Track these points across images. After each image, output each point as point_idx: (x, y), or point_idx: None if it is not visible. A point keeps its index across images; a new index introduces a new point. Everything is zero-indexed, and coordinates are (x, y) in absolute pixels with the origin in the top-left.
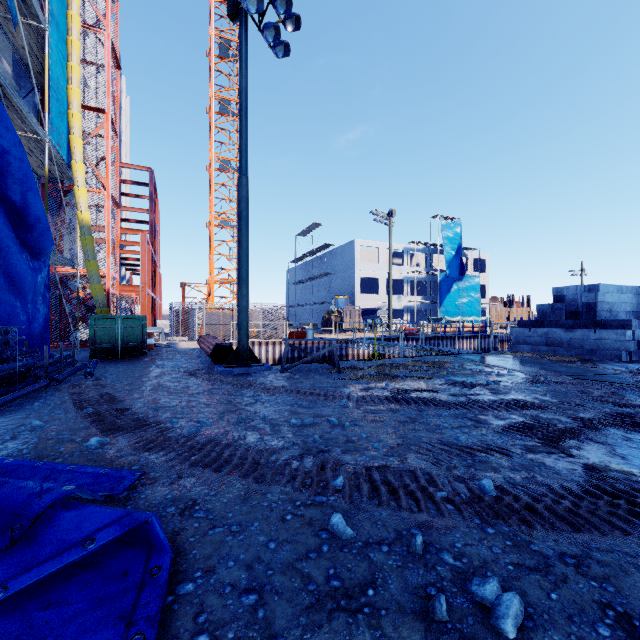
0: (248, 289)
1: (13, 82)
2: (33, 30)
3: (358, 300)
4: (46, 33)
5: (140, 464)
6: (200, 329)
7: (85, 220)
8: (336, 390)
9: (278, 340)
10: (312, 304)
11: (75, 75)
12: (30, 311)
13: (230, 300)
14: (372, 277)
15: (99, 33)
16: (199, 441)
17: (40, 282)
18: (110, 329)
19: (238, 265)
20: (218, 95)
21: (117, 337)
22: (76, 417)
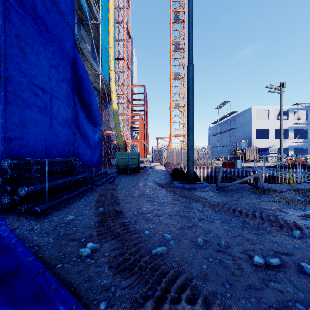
0: (193, 135)
1: (91, 54)
2: (96, 26)
3: (254, 143)
4: (100, 25)
5: (108, 298)
6: (165, 159)
7: (115, 108)
8: (274, 214)
9: (206, 166)
10: (223, 146)
11: (111, 42)
12: (92, 150)
13: (179, 144)
14: (264, 128)
15: (122, 23)
16: (164, 268)
17: (96, 137)
18: (124, 159)
19: (187, 120)
20: (174, 41)
21: (127, 163)
22: (93, 214)
